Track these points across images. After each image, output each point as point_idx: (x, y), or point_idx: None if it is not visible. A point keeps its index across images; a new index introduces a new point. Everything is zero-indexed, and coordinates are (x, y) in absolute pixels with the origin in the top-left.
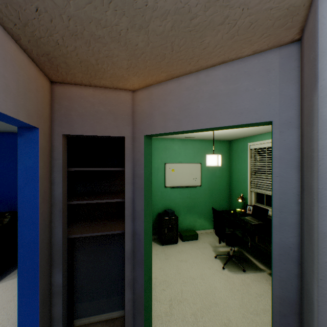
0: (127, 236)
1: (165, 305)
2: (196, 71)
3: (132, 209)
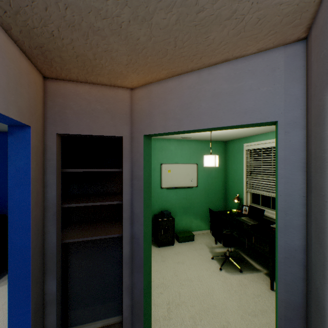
0: (126, 240)
1: (163, 309)
2: (198, 69)
3: (130, 212)
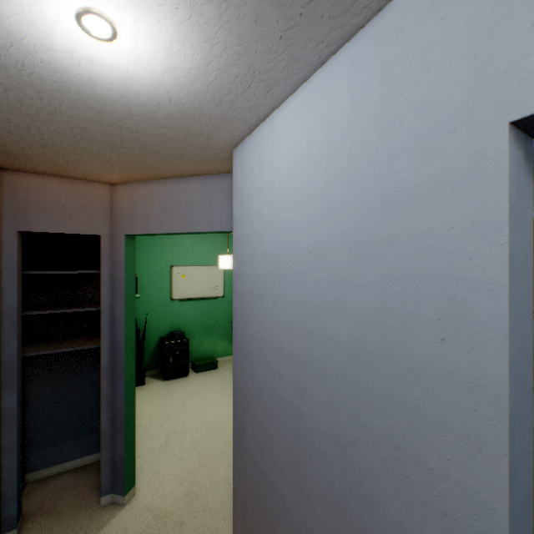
0: (105, 348)
1: (160, 440)
2: (178, 178)
3: (111, 317)
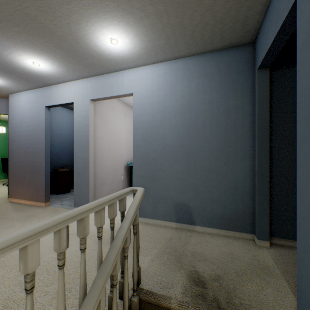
0: None
1: None
2: None
3: None
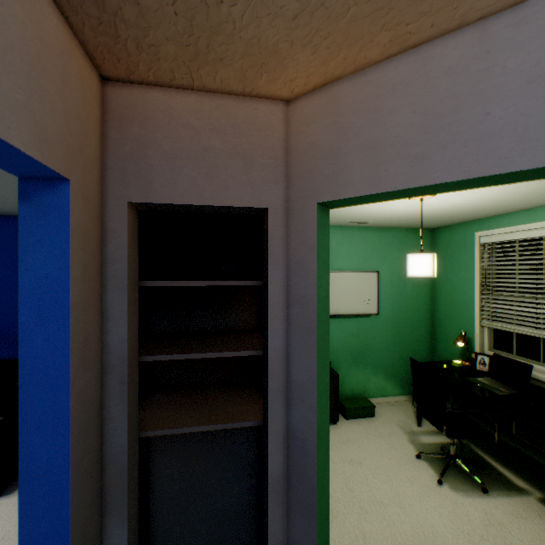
0: (274, 441)
1: None
2: (481, 19)
3: (285, 378)
